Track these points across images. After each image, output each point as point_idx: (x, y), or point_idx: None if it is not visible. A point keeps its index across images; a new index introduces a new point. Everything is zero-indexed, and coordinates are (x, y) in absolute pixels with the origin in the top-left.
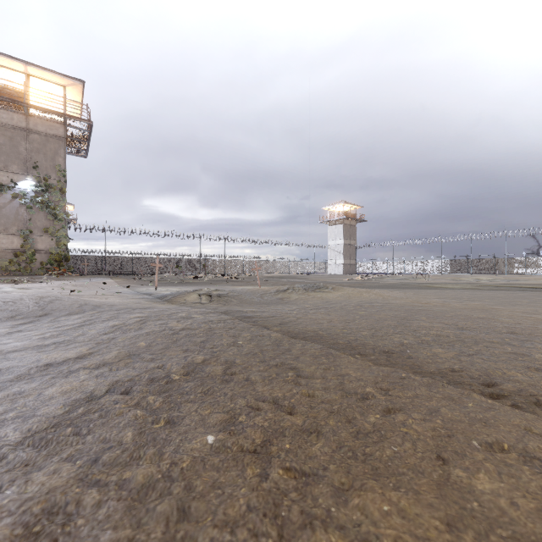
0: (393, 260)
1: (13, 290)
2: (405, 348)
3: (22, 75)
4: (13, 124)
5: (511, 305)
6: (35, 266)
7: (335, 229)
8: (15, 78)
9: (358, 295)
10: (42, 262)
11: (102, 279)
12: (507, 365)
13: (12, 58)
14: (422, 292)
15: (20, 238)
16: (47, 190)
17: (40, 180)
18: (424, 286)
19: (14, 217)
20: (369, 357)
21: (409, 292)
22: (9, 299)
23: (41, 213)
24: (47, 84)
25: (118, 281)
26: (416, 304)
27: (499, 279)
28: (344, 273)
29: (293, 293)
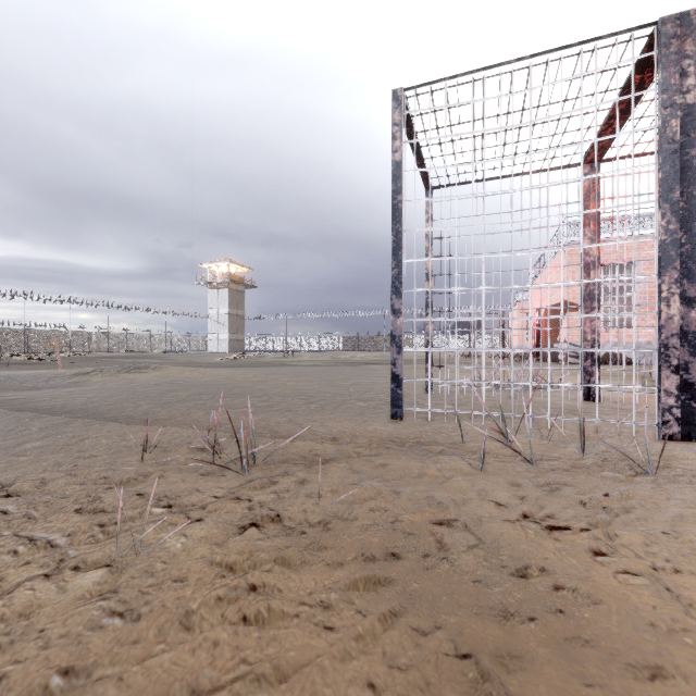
0: (287, 335)
1: None
2: (121, 408)
3: None
4: None
5: (299, 377)
6: None
7: (218, 295)
8: None
9: (179, 374)
10: None
11: None
12: (172, 409)
13: None
14: (258, 370)
15: None
16: None
17: None
18: (278, 364)
19: None
20: (75, 415)
21: (246, 370)
22: None
23: None
24: None
25: None
26: (220, 380)
27: (370, 356)
28: (229, 351)
29: (98, 375)
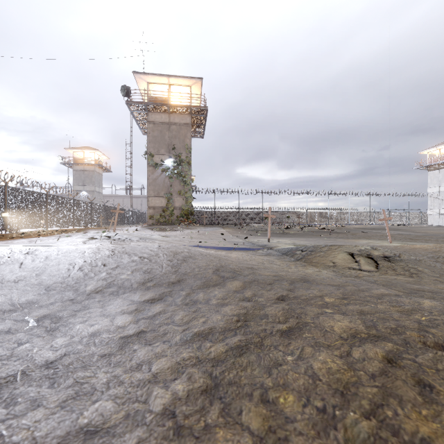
0: None
1: (159, 237)
2: None
3: (166, 86)
4: (162, 121)
5: None
6: (173, 218)
7: (439, 174)
8: (163, 90)
9: None
10: (177, 216)
11: (216, 228)
12: None
13: (161, 76)
14: None
15: (166, 199)
16: (180, 164)
17: (176, 157)
18: None
19: (162, 185)
20: None
21: None
22: (146, 254)
23: (176, 181)
24: (180, 88)
25: (229, 231)
26: None
27: None
28: None
29: None
